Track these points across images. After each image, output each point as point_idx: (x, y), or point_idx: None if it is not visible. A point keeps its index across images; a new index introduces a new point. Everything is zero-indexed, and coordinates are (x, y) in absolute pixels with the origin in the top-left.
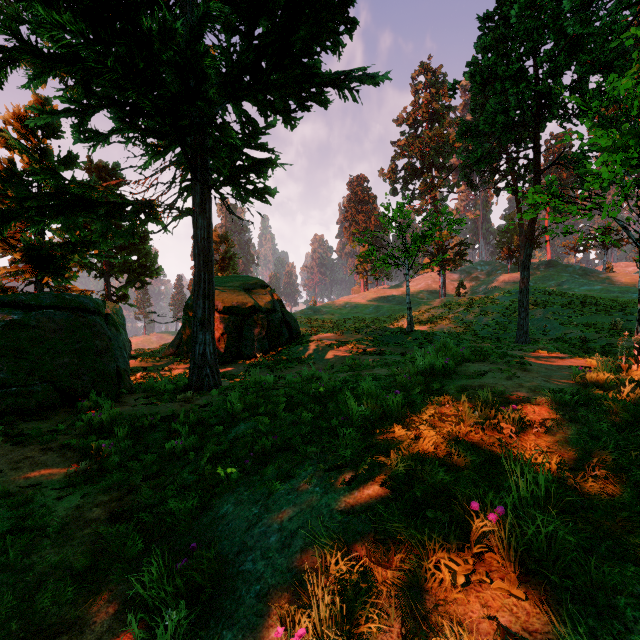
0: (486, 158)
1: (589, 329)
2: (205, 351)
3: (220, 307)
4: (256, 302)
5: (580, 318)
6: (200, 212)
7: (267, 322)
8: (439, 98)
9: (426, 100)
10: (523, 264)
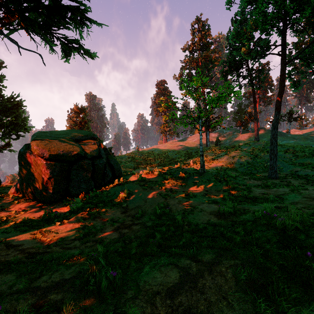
0: (235, 67)
1: (309, 167)
2: None
3: (46, 155)
4: (82, 150)
5: (298, 160)
6: None
7: (92, 166)
8: (206, 37)
9: (199, 38)
10: (273, 125)
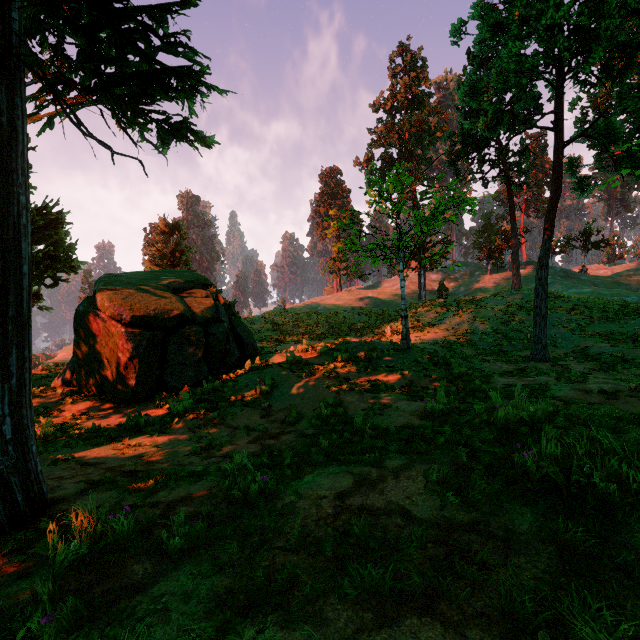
0: (475, 144)
1: (610, 340)
2: None
3: (126, 317)
4: (188, 308)
5: (592, 326)
6: None
7: (205, 337)
8: (418, 84)
9: (405, 85)
10: (540, 261)
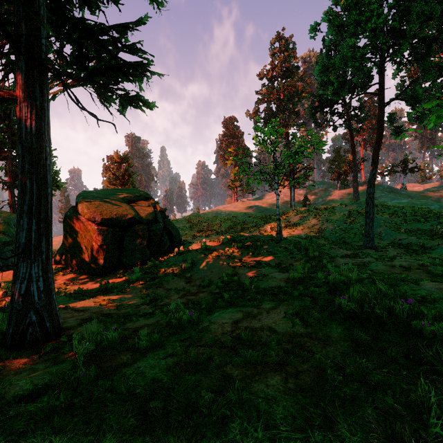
0: (328, 102)
1: (417, 235)
2: (29, 290)
3: (98, 219)
4: (137, 213)
5: (405, 225)
6: (25, 97)
7: (148, 232)
8: (290, 60)
9: (280, 61)
10: (369, 182)
